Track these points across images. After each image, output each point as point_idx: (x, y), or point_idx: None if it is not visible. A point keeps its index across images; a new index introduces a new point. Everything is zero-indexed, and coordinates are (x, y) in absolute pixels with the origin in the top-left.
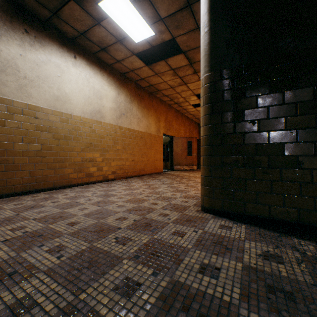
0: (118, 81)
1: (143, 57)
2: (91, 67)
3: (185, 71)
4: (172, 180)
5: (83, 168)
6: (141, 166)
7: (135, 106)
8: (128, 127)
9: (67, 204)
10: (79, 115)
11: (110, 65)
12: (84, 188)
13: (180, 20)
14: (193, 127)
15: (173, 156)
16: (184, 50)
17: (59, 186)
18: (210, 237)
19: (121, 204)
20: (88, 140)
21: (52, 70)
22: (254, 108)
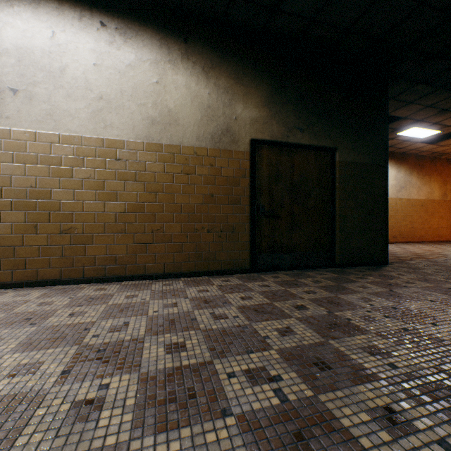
0: (397, 162)
1: None
2: None
3: None
4: None
5: None
6: (421, 233)
7: (414, 177)
8: (406, 198)
9: None
10: None
11: (391, 151)
12: None
13: None
14: None
15: None
16: None
17: None
18: None
19: (417, 250)
20: None
21: None
22: None
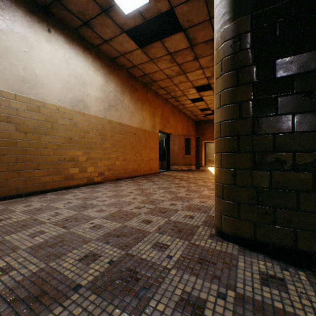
0: (106, 67)
1: (136, 38)
2: (72, 45)
3: (185, 56)
4: (169, 183)
5: (60, 169)
6: (134, 166)
7: (127, 98)
8: (118, 121)
9: (18, 223)
10: (55, 103)
11: (96, 47)
12: (59, 195)
13: None
14: (191, 124)
15: (170, 155)
16: (184, 27)
17: (26, 193)
18: None
19: (98, 223)
20: (67, 135)
21: (15, 43)
22: (314, 70)
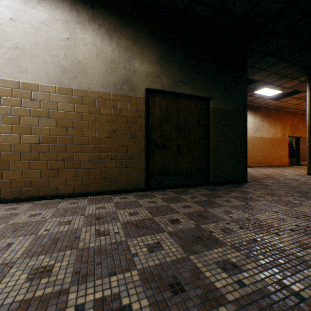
0: (254, 112)
1: None
2: None
3: None
4: (295, 169)
5: None
6: (269, 160)
7: (265, 122)
8: (260, 136)
9: None
10: None
11: (250, 105)
12: None
13: (298, 85)
14: None
15: (299, 153)
16: (304, 91)
17: None
18: (304, 177)
19: (267, 172)
20: None
21: None
22: None
